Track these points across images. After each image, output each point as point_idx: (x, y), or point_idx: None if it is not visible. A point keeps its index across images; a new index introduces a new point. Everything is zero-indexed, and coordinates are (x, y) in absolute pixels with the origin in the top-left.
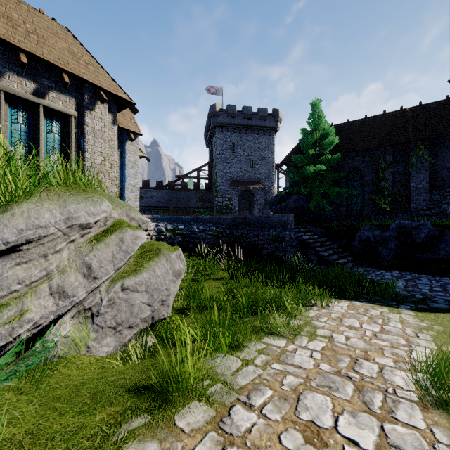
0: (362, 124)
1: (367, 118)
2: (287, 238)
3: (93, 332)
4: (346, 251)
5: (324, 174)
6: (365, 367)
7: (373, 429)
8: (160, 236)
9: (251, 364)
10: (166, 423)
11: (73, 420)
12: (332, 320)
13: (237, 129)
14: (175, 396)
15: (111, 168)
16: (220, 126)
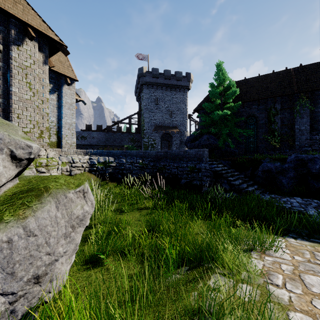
0: (256, 80)
1: (260, 76)
2: (203, 169)
3: None
4: (251, 180)
5: (229, 117)
6: None
7: None
8: (93, 168)
9: None
10: None
11: None
12: (290, 280)
13: (159, 87)
14: None
15: (42, 104)
16: (146, 84)
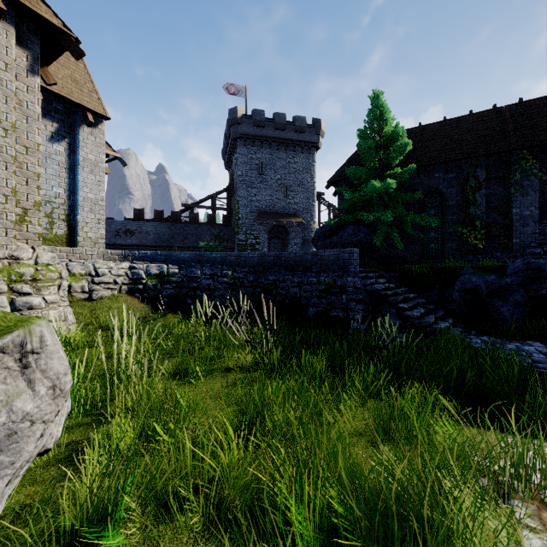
0: (441, 128)
1: (447, 120)
2: (351, 288)
3: None
4: (438, 308)
5: (394, 193)
6: None
7: None
8: (136, 286)
9: None
10: None
11: None
12: None
13: (266, 143)
14: None
15: (25, 154)
16: (243, 137)
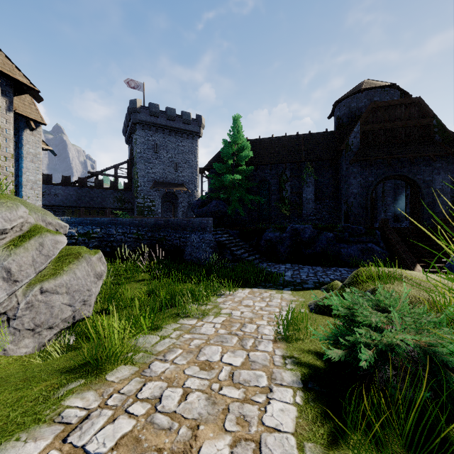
0: (270, 142)
1: (273, 137)
2: (207, 240)
3: (9, 335)
4: (255, 250)
5: (239, 182)
6: (249, 327)
7: (242, 356)
8: (71, 240)
9: (168, 338)
10: (99, 381)
11: (11, 395)
12: (234, 302)
13: (160, 129)
14: (104, 365)
15: (5, 161)
16: (141, 123)
